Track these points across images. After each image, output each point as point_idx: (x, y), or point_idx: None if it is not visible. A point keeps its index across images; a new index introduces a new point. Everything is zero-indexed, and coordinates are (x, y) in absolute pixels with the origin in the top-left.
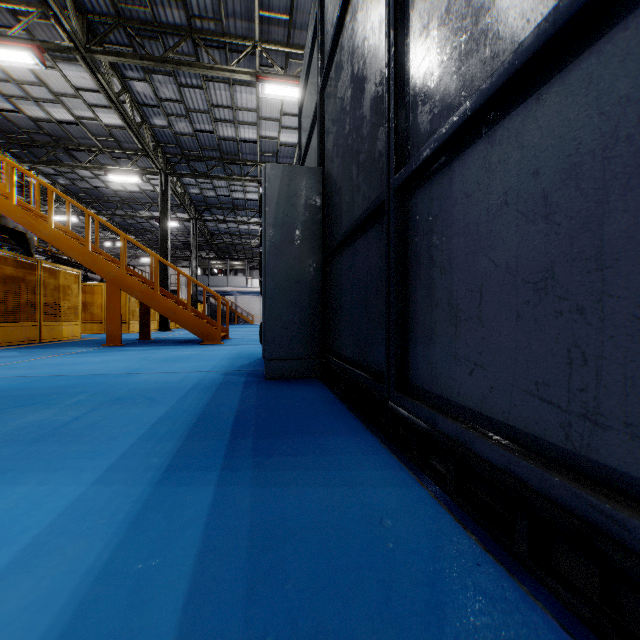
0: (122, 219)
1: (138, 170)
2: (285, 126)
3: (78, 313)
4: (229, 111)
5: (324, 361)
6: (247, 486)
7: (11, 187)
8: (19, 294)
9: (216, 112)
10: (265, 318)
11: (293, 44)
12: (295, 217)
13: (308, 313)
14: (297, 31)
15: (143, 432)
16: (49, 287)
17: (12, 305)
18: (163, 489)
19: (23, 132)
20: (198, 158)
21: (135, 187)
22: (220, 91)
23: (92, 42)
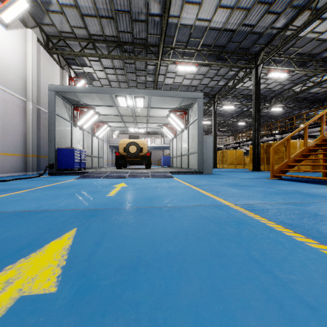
0: None
1: None
2: None
3: None
4: None
5: None
6: None
7: None
8: None
9: None
10: None
11: None
12: None
13: None
14: None
15: None
16: None
17: None
18: None
19: None
20: None
21: None
22: None
23: None
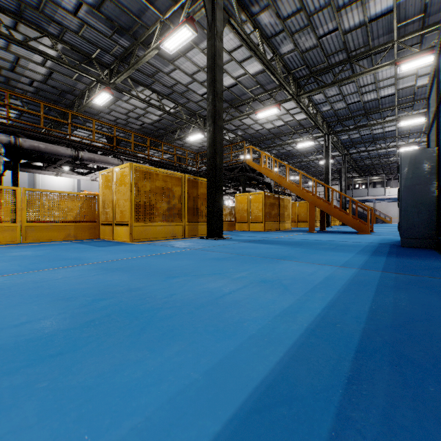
0: (299, 163)
1: (312, 137)
2: (421, 75)
3: (290, 217)
4: (372, 85)
5: (436, 240)
6: (394, 258)
7: (273, 168)
8: (273, 210)
9: (362, 89)
10: (400, 220)
11: (427, 25)
12: (418, 173)
13: (426, 217)
14: (430, 17)
15: (358, 251)
16: (281, 206)
17: (272, 214)
18: (372, 256)
19: (263, 136)
20: (348, 119)
21: (308, 145)
22: (366, 77)
23: (299, 91)
